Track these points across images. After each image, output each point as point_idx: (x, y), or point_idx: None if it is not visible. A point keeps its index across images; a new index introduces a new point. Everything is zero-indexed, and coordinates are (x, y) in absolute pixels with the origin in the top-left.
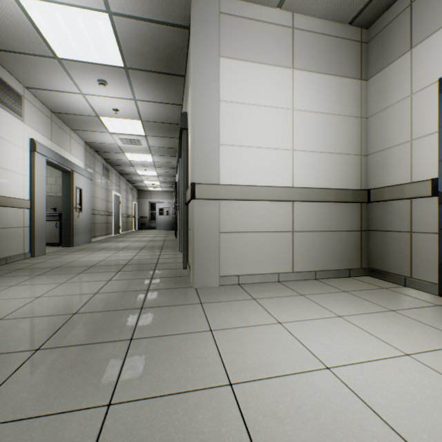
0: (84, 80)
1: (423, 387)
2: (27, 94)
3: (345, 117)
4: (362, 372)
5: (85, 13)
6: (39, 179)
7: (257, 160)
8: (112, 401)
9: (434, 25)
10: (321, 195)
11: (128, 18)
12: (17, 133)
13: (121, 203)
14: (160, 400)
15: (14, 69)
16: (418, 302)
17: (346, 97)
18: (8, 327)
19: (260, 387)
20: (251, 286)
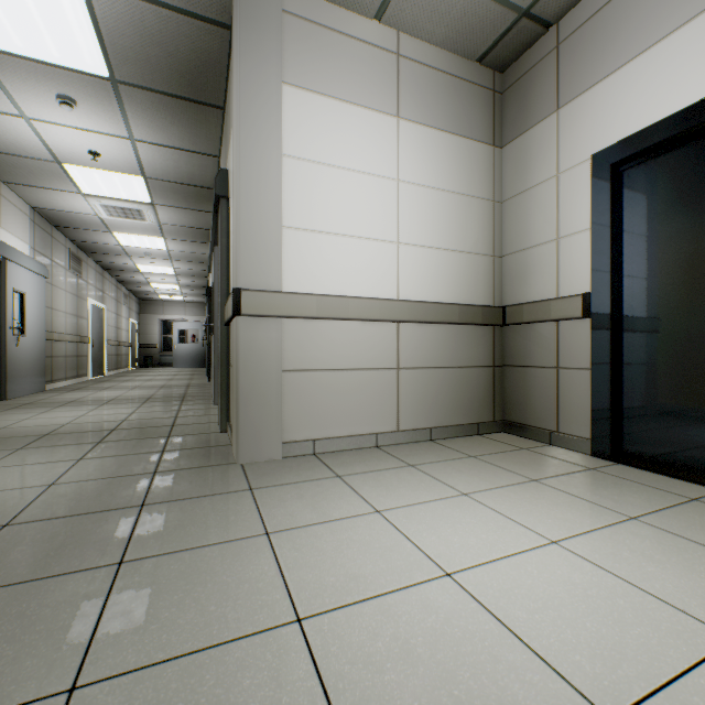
0: (29, 92)
1: (574, 586)
2: None
3: (473, 199)
4: (496, 575)
5: None
6: None
7: (343, 256)
8: (78, 682)
9: (586, 81)
10: (439, 314)
11: None
12: None
13: (106, 321)
14: (174, 666)
15: None
16: (567, 465)
17: (474, 169)
18: None
19: (347, 619)
20: (333, 456)
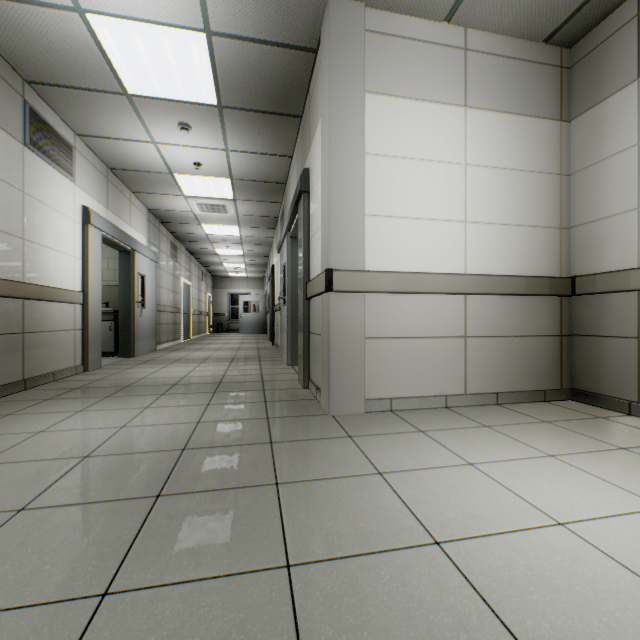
0: (160, 124)
1: None
2: (79, 144)
3: (539, 175)
4: (610, 530)
5: (174, 33)
6: (93, 262)
7: (416, 237)
8: (289, 562)
9: None
10: (505, 286)
11: (232, 39)
12: (67, 199)
13: (192, 295)
14: (352, 562)
15: (66, 110)
16: None
17: (539, 146)
18: (104, 467)
19: (479, 547)
20: (409, 413)
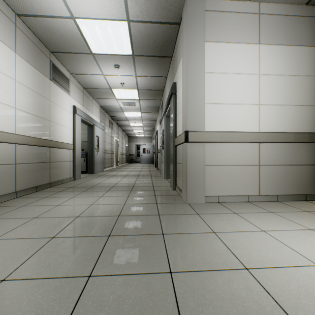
0: (106, 66)
1: None
2: (72, 78)
3: (302, 77)
4: None
5: (113, 23)
6: (77, 131)
7: (231, 113)
8: (171, 270)
9: None
10: (282, 138)
11: (139, 22)
12: (67, 103)
13: (119, 145)
14: (202, 273)
15: (66, 63)
16: None
17: (302, 61)
18: (85, 221)
19: (270, 273)
20: (228, 204)
